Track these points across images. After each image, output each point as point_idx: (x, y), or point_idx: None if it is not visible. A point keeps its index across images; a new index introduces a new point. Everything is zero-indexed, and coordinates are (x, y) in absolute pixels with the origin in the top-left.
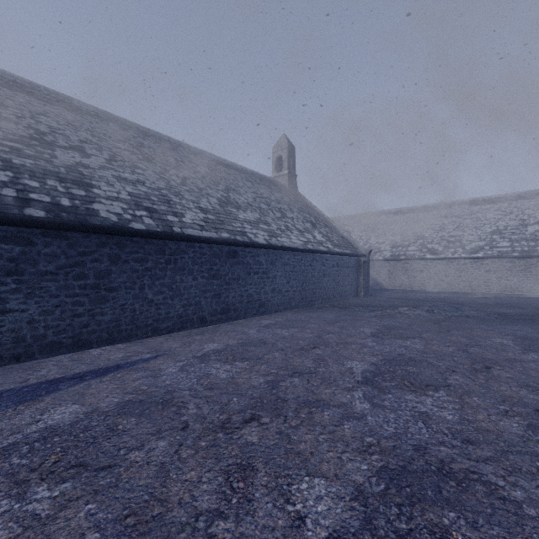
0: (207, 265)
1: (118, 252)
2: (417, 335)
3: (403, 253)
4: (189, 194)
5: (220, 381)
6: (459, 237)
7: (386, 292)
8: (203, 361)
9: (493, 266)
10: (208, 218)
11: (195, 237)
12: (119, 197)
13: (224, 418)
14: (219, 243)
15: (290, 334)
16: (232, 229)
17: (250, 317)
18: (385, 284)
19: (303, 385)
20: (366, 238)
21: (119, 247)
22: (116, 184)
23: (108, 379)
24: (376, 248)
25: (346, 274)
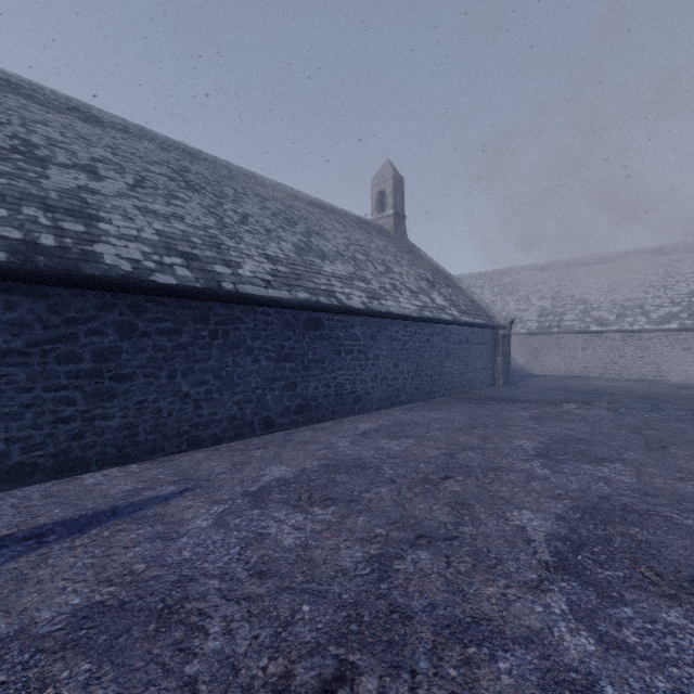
0: (275, 340)
1: (132, 319)
2: (614, 455)
3: (556, 324)
4: (250, 236)
5: (281, 553)
6: (639, 301)
7: (533, 379)
8: (258, 504)
9: (693, 342)
10: (278, 270)
11: (256, 297)
12: (139, 236)
13: (277, 674)
14: (293, 307)
15: (404, 450)
16: (314, 287)
17: (340, 417)
18: (529, 367)
19: (439, 570)
20: (502, 304)
21: (133, 311)
22: (138, 217)
23: (84, 542)
24: (517, 318)
25: (478, 354)
